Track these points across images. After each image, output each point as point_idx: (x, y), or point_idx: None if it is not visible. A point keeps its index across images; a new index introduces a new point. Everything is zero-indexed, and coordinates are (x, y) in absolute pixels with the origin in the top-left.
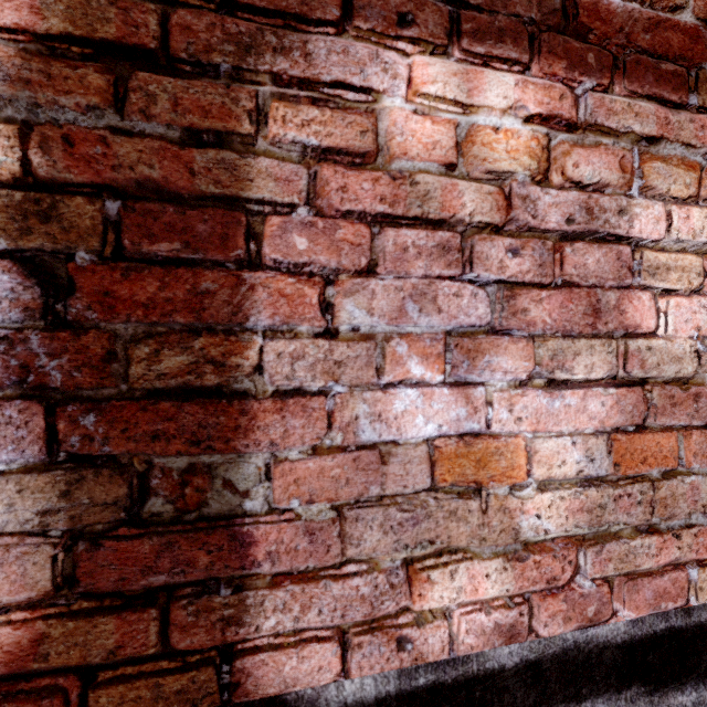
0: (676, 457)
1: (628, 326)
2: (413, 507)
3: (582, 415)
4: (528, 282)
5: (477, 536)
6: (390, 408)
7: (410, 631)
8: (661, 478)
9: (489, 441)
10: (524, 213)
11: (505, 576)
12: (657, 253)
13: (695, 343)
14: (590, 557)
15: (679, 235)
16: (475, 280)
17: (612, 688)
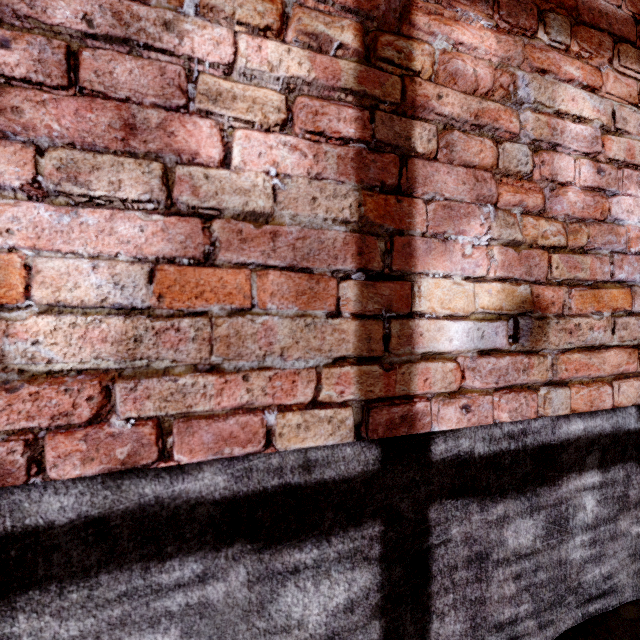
0: (250, 298)
1: (182, 152)
2: None
3: (115, 240)
4: (31, 83)
5: None
6: None
7: None
8: (229, 318)
9: None
10: (24, 5)
11: None
12: (224, 81)
13: (276, 182)
14: (127, 394)
15: (255, 68)
16: None
17: (208, 546)
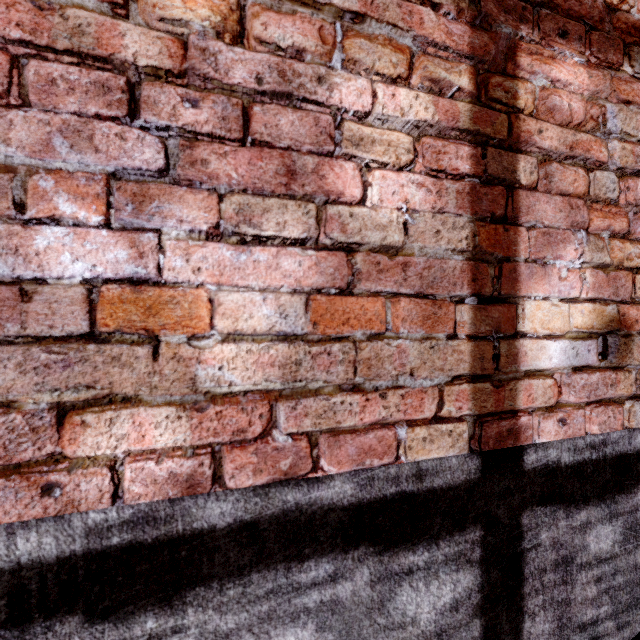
0: (384, 323)
1: (330, 193)
2: (69, 351)
3: (278, 274)
4: (213, 137)
5: (151, 385)
6: (39, 246)
7: (65, 478)
8: (367, 341)
9: (166, 290)
10: (208, 68)
11: (185, 426)
12: (363, 127)
13: (405, 216)
14: (287, 412)
15: (388, 113)
16: (148, 127)
17: (338, 548)
